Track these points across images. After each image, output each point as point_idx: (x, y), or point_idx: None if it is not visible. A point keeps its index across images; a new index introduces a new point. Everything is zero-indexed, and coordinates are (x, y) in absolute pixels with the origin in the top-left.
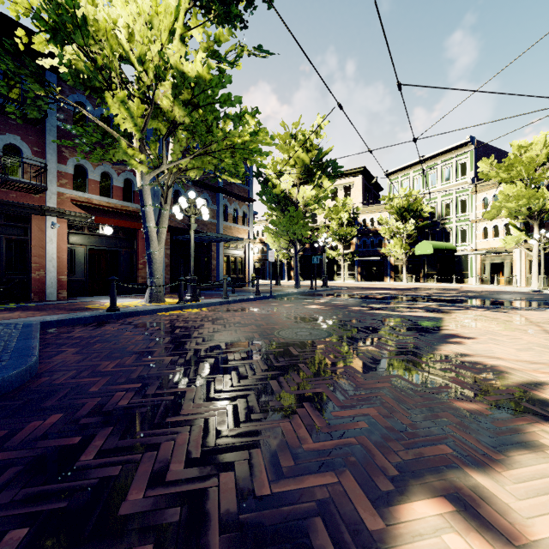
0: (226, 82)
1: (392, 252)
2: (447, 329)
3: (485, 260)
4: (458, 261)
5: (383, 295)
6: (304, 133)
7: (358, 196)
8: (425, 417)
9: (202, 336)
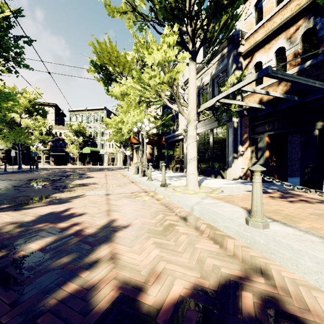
0: (13, 95)
1: (72, 151)
2: (86, 174)
3: (109, 156)
4: (100, 156)
5: (68, 170)
6: (27, 93)
7: (52, 118)
8: (78, 179)
9: (18, 179)
